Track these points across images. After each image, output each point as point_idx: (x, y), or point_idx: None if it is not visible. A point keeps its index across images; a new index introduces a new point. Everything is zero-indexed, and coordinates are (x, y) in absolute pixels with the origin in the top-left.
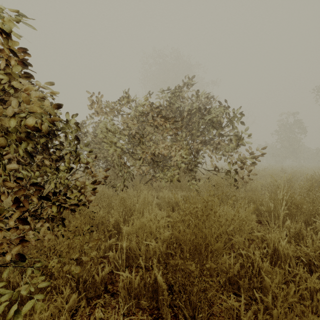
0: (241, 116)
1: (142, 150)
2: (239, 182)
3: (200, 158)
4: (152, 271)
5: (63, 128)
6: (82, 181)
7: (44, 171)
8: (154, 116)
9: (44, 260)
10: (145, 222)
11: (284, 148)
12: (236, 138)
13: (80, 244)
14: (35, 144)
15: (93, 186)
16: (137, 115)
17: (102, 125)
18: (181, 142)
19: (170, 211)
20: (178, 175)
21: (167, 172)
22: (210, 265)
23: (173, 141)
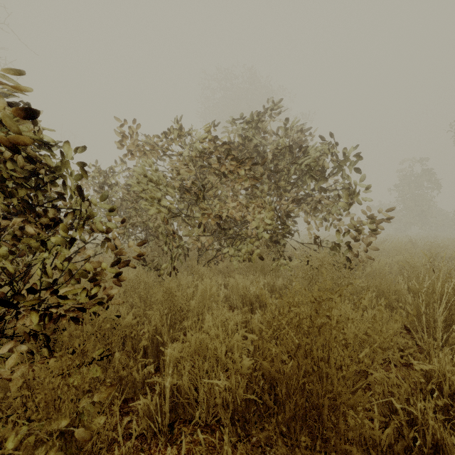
0: (357, 158)
1: (201, 212)
2: (352, 261)
3: (290, 225)
4: (220, 433)
5: (61, 169)
6: (97, 263)
7: (29, 246)
8: (220, 158)
9: (4, 427)
10: (206, 340)
11: (408, 210)
12: (346, 193)
13: (76, 394)
14: (11, 197)
15: (117, 272)
16: (194, 156)
17: (137, 172)
18: (261, 200)
19: (248, 314)
20: (259, 251)
21: (240, 246)
22: (344, 447)
23: (249, 198)
